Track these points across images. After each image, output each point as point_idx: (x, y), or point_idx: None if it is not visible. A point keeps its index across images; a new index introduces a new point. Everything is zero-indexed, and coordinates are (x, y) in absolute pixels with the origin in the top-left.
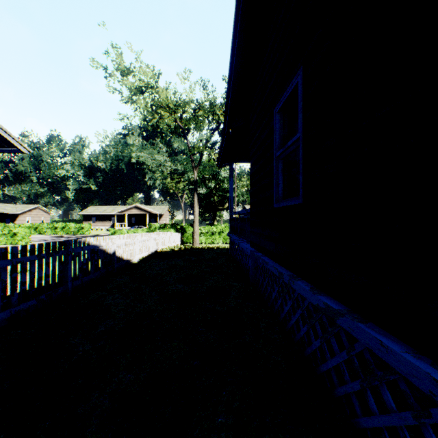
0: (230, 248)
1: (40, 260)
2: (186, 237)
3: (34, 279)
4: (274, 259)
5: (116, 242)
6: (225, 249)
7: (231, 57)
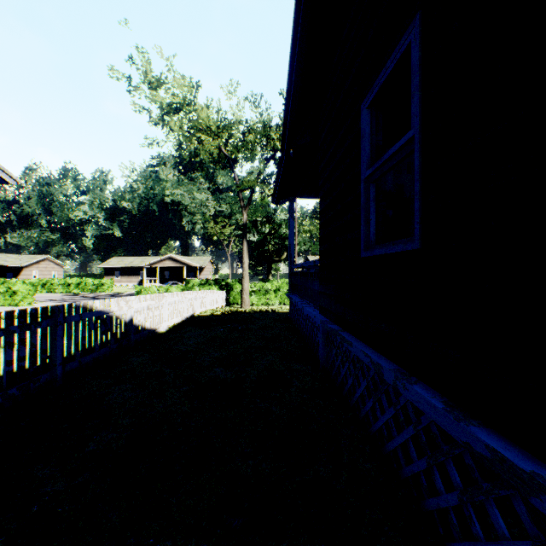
0: (290, 313)
1: (9, 336)
2: (233, 297)
3: None
4: (360, 338)
5: (133, 306)
6: (283, 313)
7: (293, 37)
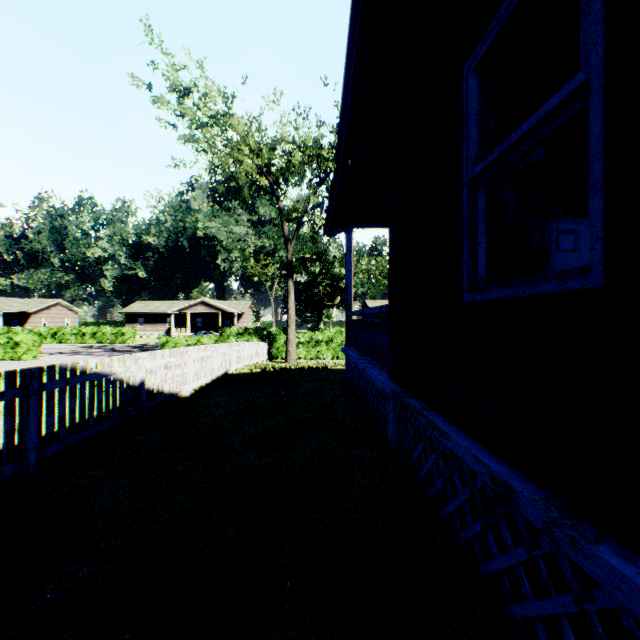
0: (347, 372)
1: None
2: (276, 349)
3: None
4: (461, 426)
5: (145, 365)
6: (337, 371)
7: None
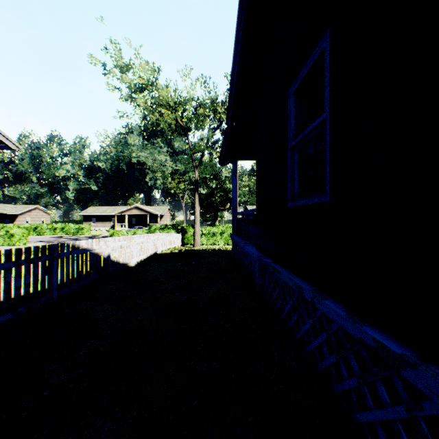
0: (233, 251)
1: (18, 267)
2: (187, 238)
3: (10, 289)
4: (287, 268)
5: (110, 245)
6: (227, 251)
7: (236, 37)
